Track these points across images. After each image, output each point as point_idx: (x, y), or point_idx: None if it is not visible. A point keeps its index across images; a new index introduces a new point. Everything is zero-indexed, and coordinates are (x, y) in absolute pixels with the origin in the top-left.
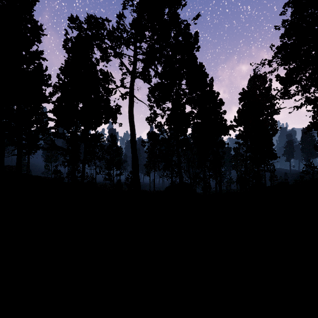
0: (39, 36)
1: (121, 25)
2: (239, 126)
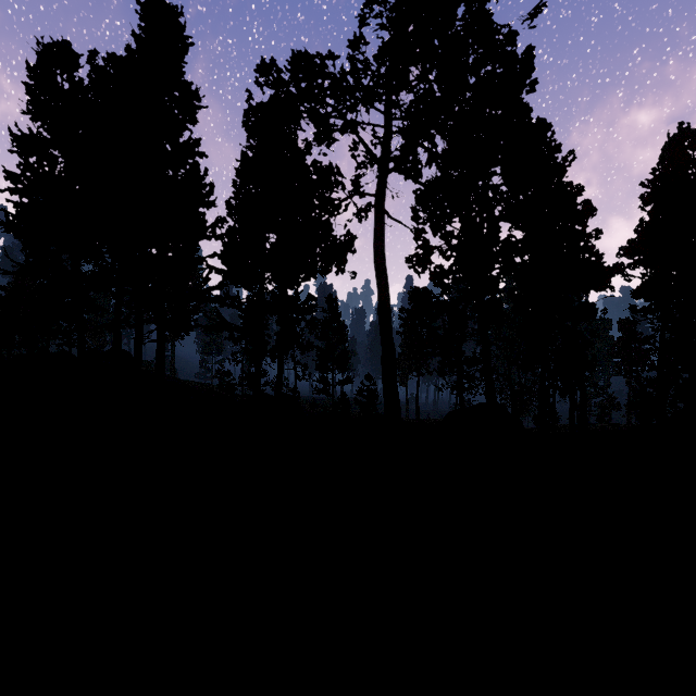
0: (193, 111)
1: (361, 62)
2: (643, 266)
